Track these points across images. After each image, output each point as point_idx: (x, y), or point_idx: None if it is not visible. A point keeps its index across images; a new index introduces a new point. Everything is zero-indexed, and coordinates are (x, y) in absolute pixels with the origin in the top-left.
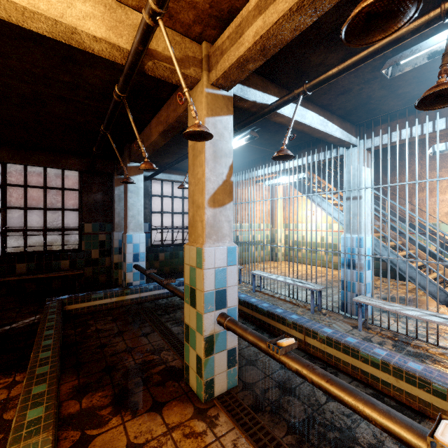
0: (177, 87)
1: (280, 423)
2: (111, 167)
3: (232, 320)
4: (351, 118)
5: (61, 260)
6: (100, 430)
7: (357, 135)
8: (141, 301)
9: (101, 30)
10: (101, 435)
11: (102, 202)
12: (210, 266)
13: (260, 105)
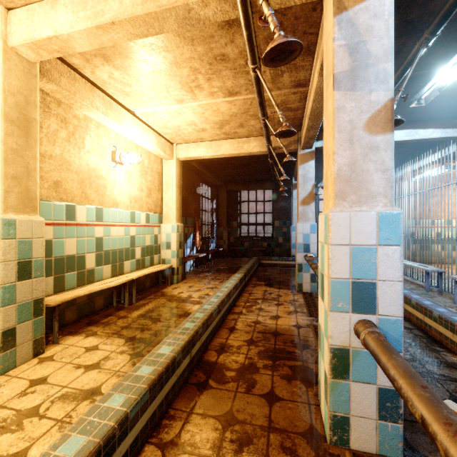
0: None
1: None
2: (289, 184)
3: (306, 256)
4: (456, 115)
5: (263, 242)
6: (259, 286)
7: None
8: None
9: (258, 149)
10: (259, 287)
11: (284, 207)
12: (300, 232)
13: None
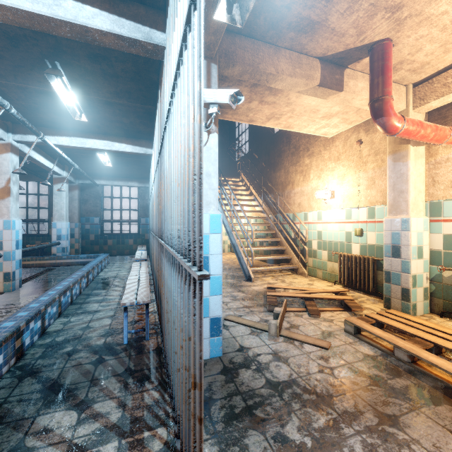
0: None
1: None
2: None
3: None
4: (141, 137)
5: (36, 241)
6: None
7: None
8: (57, 265)
9: None
10: None
11: None
12: None
13: (40, 143)
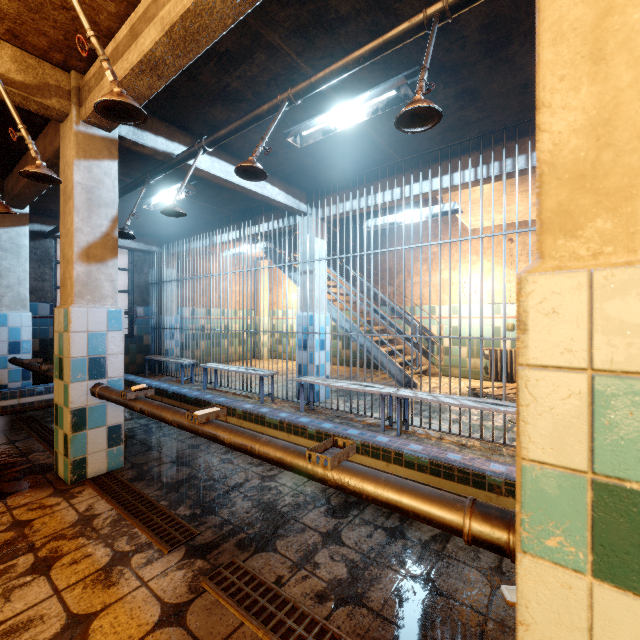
0: None
1: (155, 485)
2: None
3: (104, 387)
4: (298, 183)
5: None
6: None
7: (309, 203)
8: (23, 409)
9: None
10: None
11: None
12: (80, 329)
13: (165, 154)
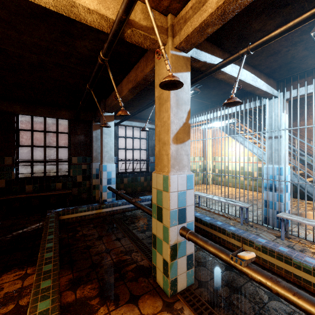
0: (144, 54)
1: None
2: (90, 117)
3: (192, 233)
4: (274, 75)
5: (56, 183)
6: None
7: (278, 89)
8: (113, 213)
9: (93, 3)
10: None
11: (84, 142)
12: (174, 190)
13: (209, 64)
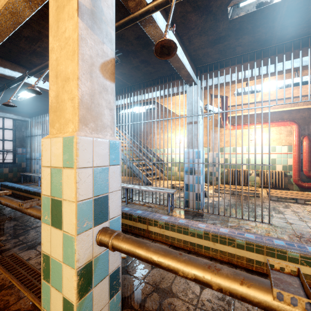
0: None
1: None
2: None
3: None
4: None
5: None
6: None
7: None
8: None
9: None
10: None
11: None
12: None
13: (10, 77)
